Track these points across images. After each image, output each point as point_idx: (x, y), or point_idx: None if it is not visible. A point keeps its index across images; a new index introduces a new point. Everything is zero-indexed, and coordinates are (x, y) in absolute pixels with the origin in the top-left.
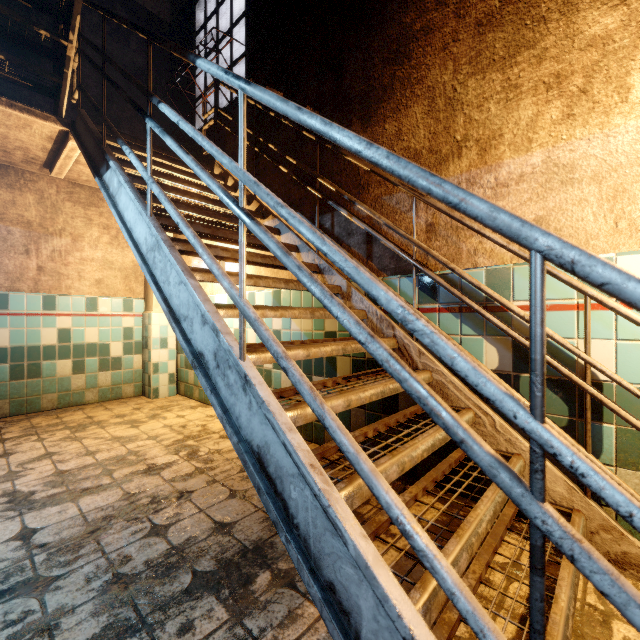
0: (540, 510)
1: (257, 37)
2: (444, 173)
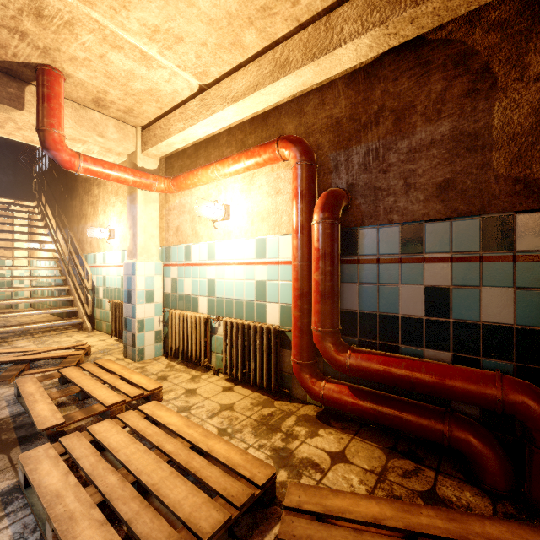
0: None
1: None
2: (81, 223)
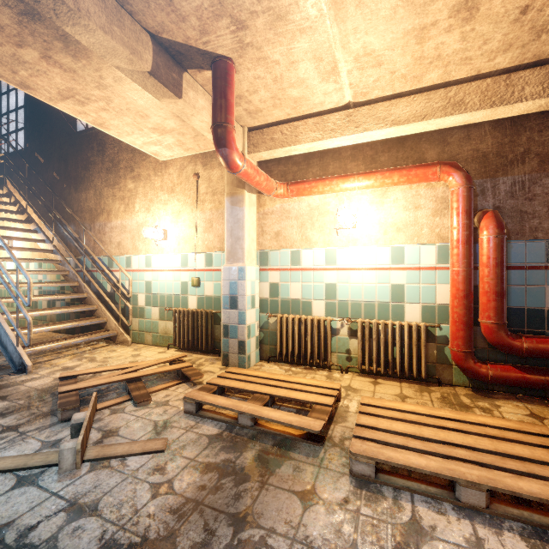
0: (16, 301)
1: (31, 123)
2: (99, 219)
